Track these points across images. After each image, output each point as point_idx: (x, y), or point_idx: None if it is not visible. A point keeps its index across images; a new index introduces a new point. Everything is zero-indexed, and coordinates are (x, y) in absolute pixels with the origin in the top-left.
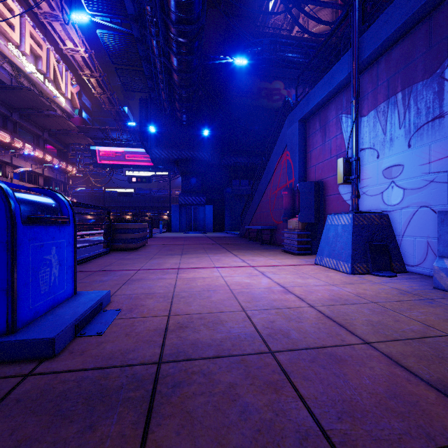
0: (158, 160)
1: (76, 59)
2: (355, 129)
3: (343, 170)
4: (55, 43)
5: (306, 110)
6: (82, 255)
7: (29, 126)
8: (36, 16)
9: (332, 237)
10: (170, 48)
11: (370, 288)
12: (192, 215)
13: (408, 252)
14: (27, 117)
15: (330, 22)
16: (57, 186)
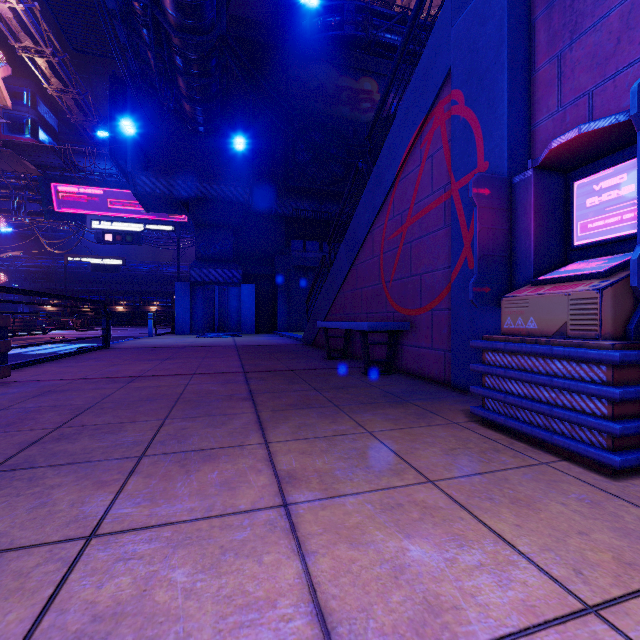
0: (151, 199)
1: (2, 15)
2: None
3: None
4: None
5: None
6: None
7: None
8: None
9: None
10: None
11: None
12: (216, 302)
13: None
14: None
15: None
16: None
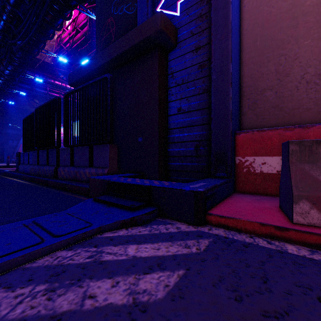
0: None
1: None
2: None
3: None
4: None
5: None
6: None
7: None
8: None
9: None
10: None
11: None
12: None
13: None
14: None
15: None
16: None
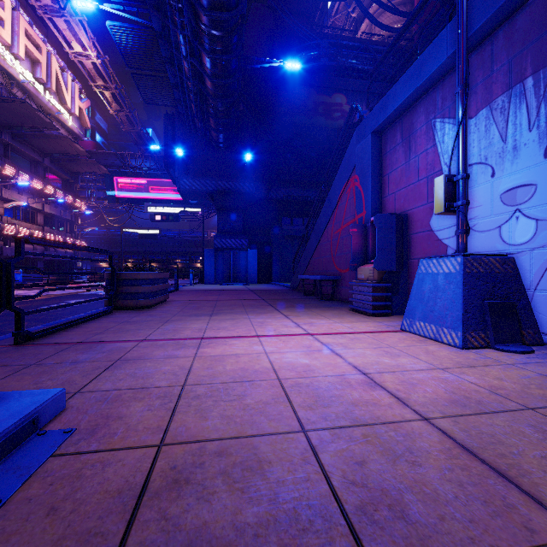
0: (188, 193)
1: (86, 67)
2: (463, 133)
3: (444, 193)
4: (60, 47)
5: (382, 117)
6: (72, 317)
7: (25, 149)
8: (35, 12)
9: (428, 292)
10: (201, 45)
11: (506, 376)
12: (231, 262)
13: (544, 314)
14: (22, 138)
15: (408, 13)
16: (62, 226)
